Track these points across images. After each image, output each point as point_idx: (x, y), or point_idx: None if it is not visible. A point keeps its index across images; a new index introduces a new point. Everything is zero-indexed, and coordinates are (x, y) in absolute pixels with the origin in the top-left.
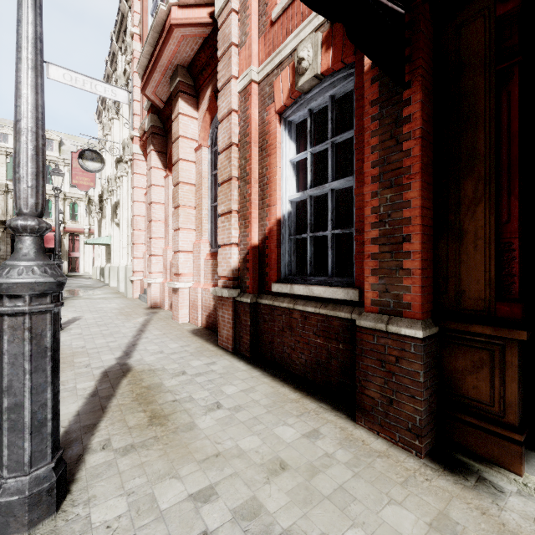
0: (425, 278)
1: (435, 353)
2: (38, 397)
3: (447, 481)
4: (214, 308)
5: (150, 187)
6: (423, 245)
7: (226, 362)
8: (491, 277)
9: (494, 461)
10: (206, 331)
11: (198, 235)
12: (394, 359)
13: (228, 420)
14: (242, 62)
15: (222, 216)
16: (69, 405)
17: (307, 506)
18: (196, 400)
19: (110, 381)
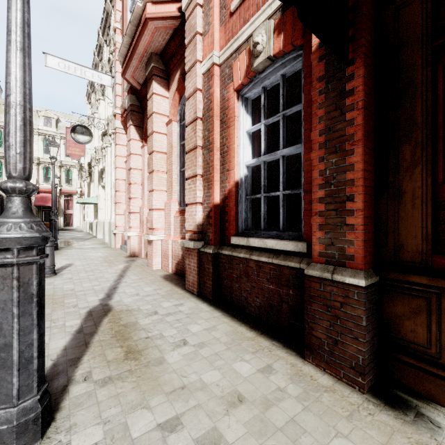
0: (367, 233)
1: (375, 299)
2: (25, 338)
3: (388, 416)
4: (182, 257)
5: (129, 156)
6: (365, 203)
7: (191, 303)
8: (428, 233)
9: (431, 398)
10: (175, 276)
11: (169, 195)
12: (339, 304)
13: (193, 355)
14: (206, 48)
15: (189, 180)
16: (58, 341)
17: (262, 437)
18: (165, 337)
19: (94, 320)
